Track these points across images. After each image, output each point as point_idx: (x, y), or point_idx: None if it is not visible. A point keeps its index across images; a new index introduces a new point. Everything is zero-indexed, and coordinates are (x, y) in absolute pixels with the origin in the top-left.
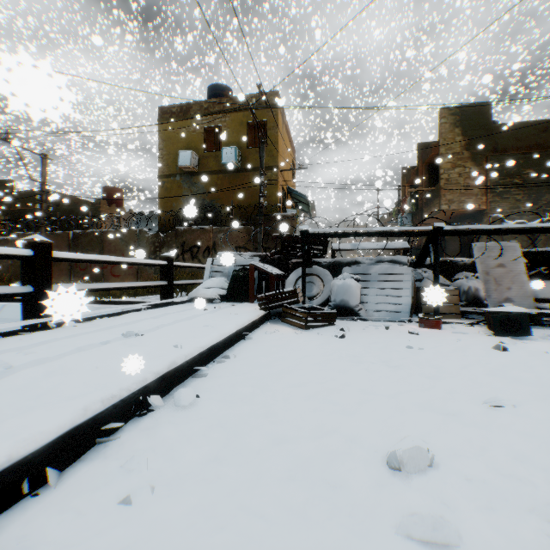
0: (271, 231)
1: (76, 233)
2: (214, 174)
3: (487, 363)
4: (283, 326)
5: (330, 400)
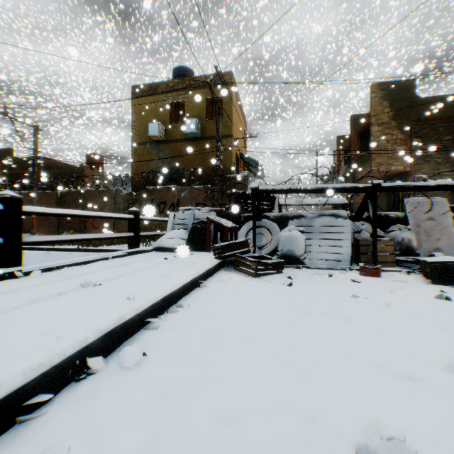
0: (226, 190)
1: (63, 192)
2: (178, 142)
3: (435, 314)
4: (235, 274)
5: (282, 359)
